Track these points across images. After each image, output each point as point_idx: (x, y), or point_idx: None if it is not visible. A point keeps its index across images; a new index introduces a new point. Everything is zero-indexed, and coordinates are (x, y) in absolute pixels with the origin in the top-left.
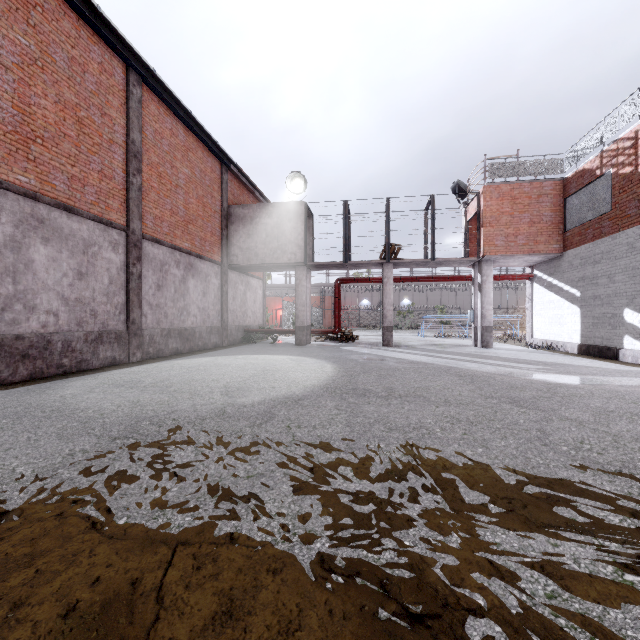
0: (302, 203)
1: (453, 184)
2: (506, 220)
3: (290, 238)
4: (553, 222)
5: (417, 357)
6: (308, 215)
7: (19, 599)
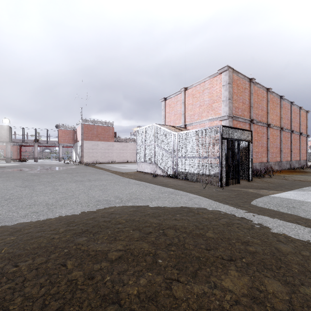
0: (8, 126)
1: (55, 125)
2: (63, 136)
3: (4, 135)
4: (73, 138)
5: (39, 163)
6: (10, 127)
7: (4, 167)
